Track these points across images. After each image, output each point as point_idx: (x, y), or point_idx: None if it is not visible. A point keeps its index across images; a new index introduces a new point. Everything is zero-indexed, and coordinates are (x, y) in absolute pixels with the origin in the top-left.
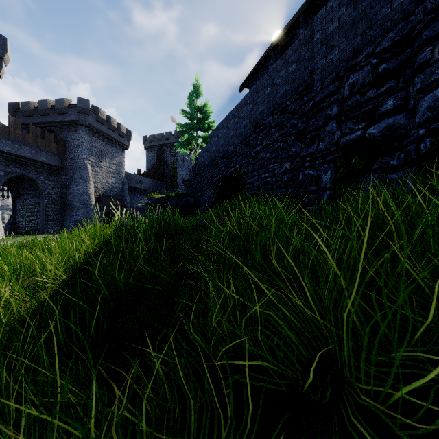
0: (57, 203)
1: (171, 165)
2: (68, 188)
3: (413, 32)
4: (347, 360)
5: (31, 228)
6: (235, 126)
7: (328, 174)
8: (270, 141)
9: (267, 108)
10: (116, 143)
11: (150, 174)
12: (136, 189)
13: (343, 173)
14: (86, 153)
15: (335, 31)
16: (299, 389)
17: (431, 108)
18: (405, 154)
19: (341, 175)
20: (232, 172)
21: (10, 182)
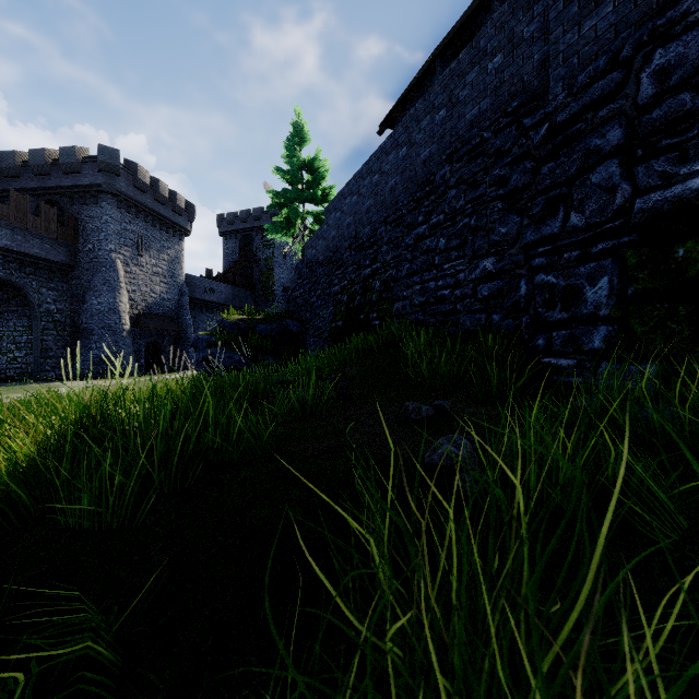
0: (63, 327)
1: (263, 263)
2: (83, 302)
3: None
4: None
5: (16, 370)
6: (374, 190)
7: (603, 285)
8: (446, 215)
9: (438, 150)
10: (168, 225)
11: (228, 278)
12: (205, 303)
13: (648, 284)
14: (115, 241)
15: None
16: None
17: None
18: None
19: (642, 289)
20: (367, 276)
21: None
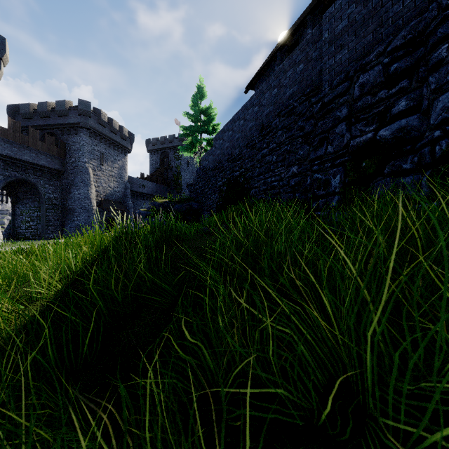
0: (57, 208)
1: (174, 169)
2: (69, 193)
3: (427, 30)
4: (370, 392)
5: (30, 233)
6: (240, 129)
7: (338, 178)
8: (277, 144)
9: (273, 109)
10: (118, 146)
11: (153, 178)
12: (139, 194)
13: (353, 177)
14: (88, 156)
15: (345, 29)
16: (314, 423)
17: (446, 108)
18: (419, 157)
19: (351, 179)
20: (237, 176)
21: (9, 186)
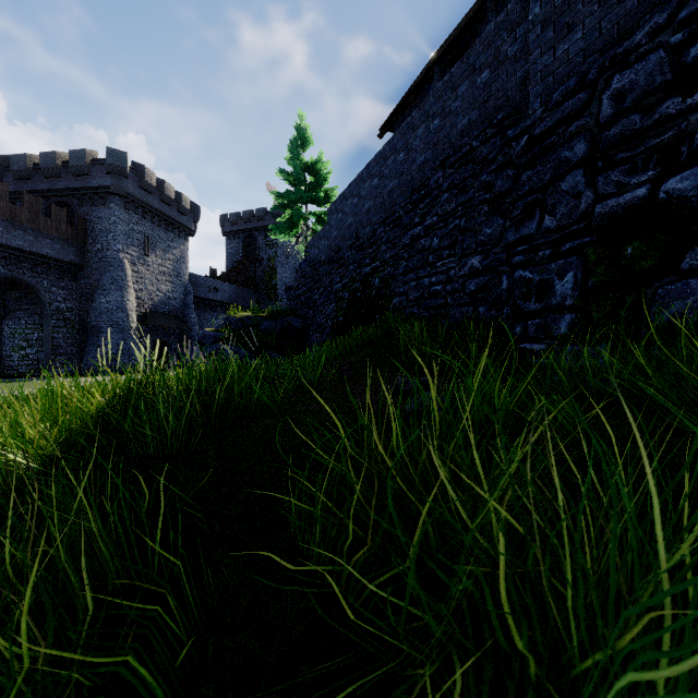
0: (72, 325)
1: (266, 262)
2: (92, 301)
3: None
4: None
5: (27, 367)
6: (373, 192)
7: (569, 279)
8: (439, 217)
9: (432, 156)
10: (173, 226)
11: (232, 277)
12: (209, 302)
13: (604, 277)
14: (122, 241)
15: None
16: None
17: None
18: None
19: (599, 282)
20: (367, 274)
21: None
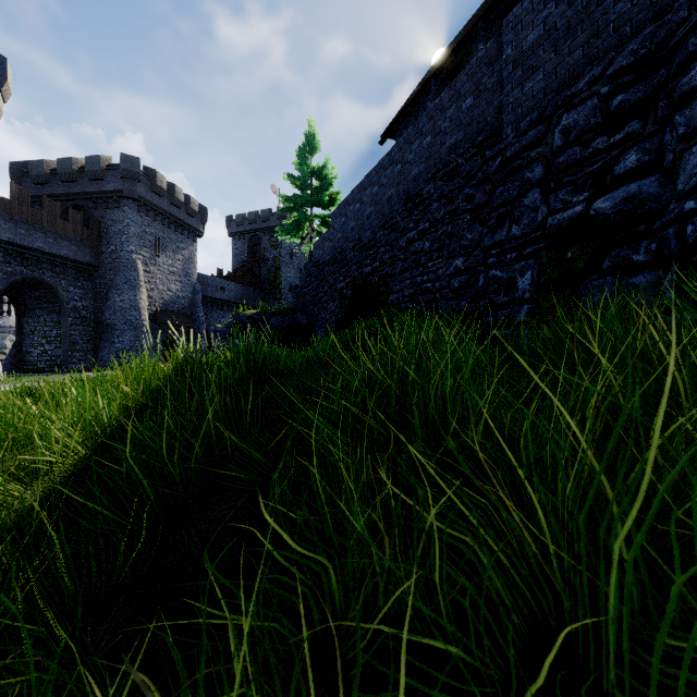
0: (88, 323)
1: (270, 262)
2: (107, 300)
3: (672, 40)
4: (612, 659)
5: (46, 362)
6: (374, 199)
7: (528, 277)
8: (431, 223)
9: (425, 169)
10: (183, 227)
11: (238, 277)
12: (216, 301)
13: (552, 276)
14: (135, 243)
15: (538, 42)
16: None
17: None
18: (659, 244)
19: (549, 279)
20: (368, 273)
21: (13, 290)
